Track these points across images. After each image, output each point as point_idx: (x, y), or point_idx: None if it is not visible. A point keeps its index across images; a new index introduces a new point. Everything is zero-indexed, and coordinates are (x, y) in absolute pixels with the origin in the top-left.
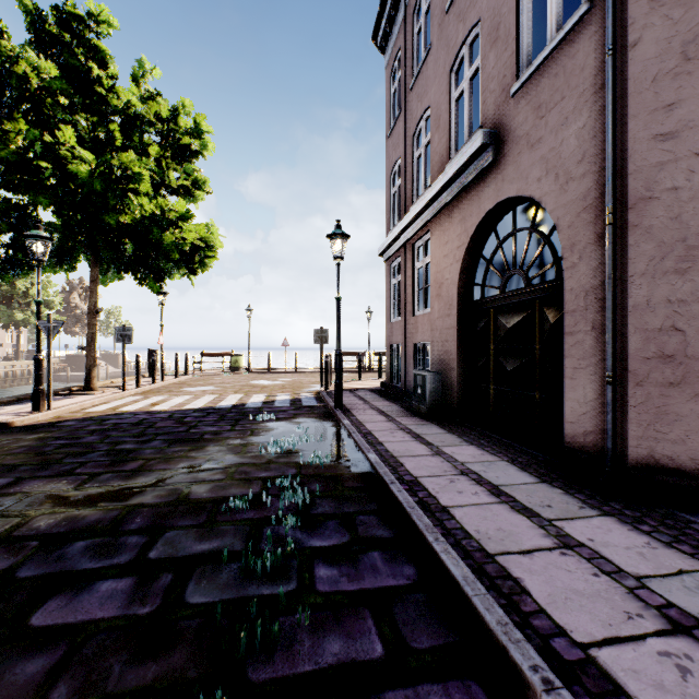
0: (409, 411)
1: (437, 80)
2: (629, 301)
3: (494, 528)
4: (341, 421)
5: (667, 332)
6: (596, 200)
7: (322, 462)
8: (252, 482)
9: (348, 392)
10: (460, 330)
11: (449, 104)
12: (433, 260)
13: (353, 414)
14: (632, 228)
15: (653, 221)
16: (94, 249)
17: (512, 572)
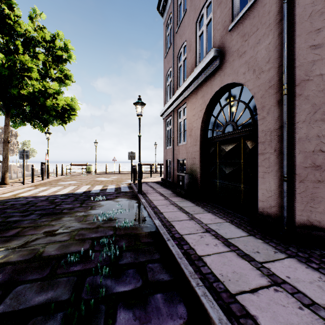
0: (175, 193)
1: (189, 27)
2: (296, 136)
3: (230, 271)
4: (140, 200)
5: (317, 153)
6: (277, 82)
7: (128, 226)
8: (85, 241)
9: (145, 184)
10: (201, 152)
11: (196, 38)
12: (187, 117)
13: (147, 196)
14: (298, 96)
15: (309, 92)
16: (7, 108)
17: (249, 310)
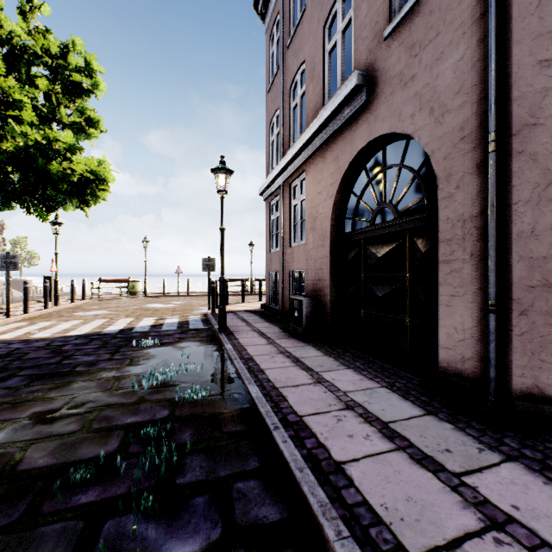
0: (287, 332)
1: (312, 36)
2: (513, 229)
3: (402, 497)
4: (224, 345)
5: None
6: (475, 129)
7: (199, 399)
8: (112, 433)
9: (233, 314)
10: (333, 259)
11: (323, 56)
12: (307, 197)
13: (235, 337)
14: (517, 155)
15: (538, 147)
16: None
17: None
